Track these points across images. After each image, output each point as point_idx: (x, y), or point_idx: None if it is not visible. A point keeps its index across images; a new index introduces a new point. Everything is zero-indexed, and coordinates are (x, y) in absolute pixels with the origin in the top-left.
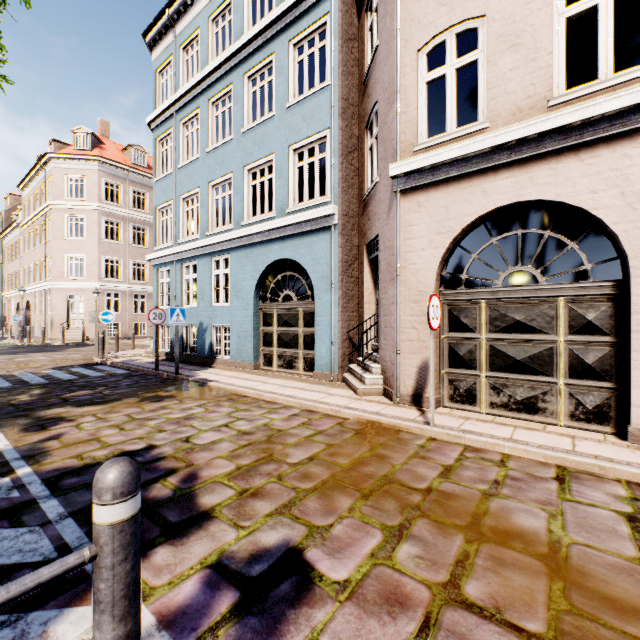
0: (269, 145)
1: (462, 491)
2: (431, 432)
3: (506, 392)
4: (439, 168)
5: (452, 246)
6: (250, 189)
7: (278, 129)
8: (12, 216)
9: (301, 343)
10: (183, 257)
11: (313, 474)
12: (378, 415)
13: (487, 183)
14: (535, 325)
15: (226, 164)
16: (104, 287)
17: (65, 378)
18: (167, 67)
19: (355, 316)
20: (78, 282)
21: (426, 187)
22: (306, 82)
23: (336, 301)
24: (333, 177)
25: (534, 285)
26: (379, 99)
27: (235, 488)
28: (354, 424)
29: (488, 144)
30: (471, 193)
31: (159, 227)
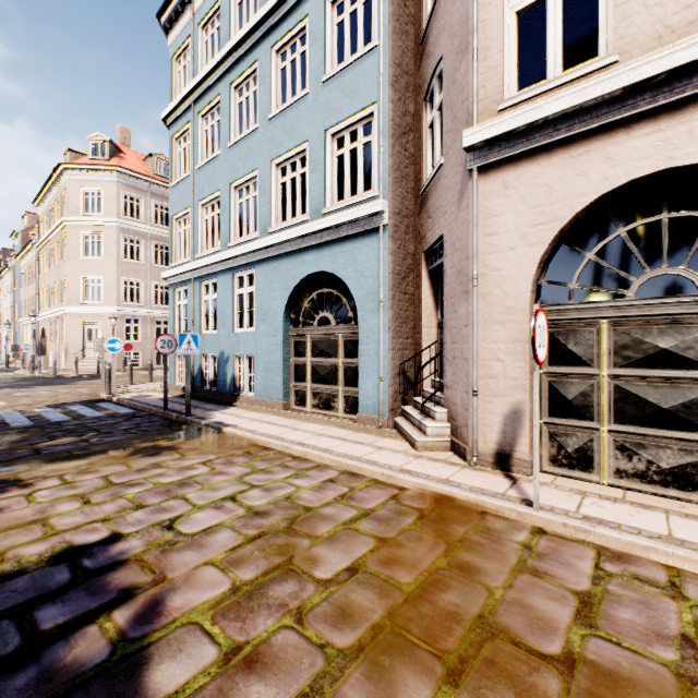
0: (301, 131)
1: (634, 666)
2: (536, 519)
3: (643, 455)
4: (537, 130)
5: (555, 243)
6: (279, 188)
7: (312, 110)
8: (29, 236)
9: (341, 378)
10: (202, 274)
11: (356, 609)
12: (450, 486)
13: (614, 145)
14: (693, 356)
15: (250, 159)
16: (123, 312)
17: (55, 419)
18: (185, 52)
19: (410, 344)
20: (94, 307)
21: (516, 160)
22: (347, 48)
23: (386, 324)
24: (382, 164)
25: (691, 295)
26: (444, 53)
27: (219, 642)
28: (415, 499)
29: (620, 83)
30: (588, 162)
31: (176, 240)
